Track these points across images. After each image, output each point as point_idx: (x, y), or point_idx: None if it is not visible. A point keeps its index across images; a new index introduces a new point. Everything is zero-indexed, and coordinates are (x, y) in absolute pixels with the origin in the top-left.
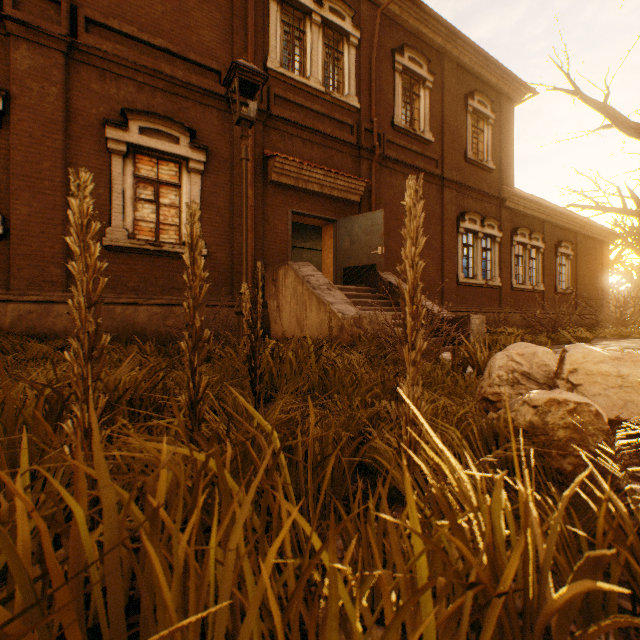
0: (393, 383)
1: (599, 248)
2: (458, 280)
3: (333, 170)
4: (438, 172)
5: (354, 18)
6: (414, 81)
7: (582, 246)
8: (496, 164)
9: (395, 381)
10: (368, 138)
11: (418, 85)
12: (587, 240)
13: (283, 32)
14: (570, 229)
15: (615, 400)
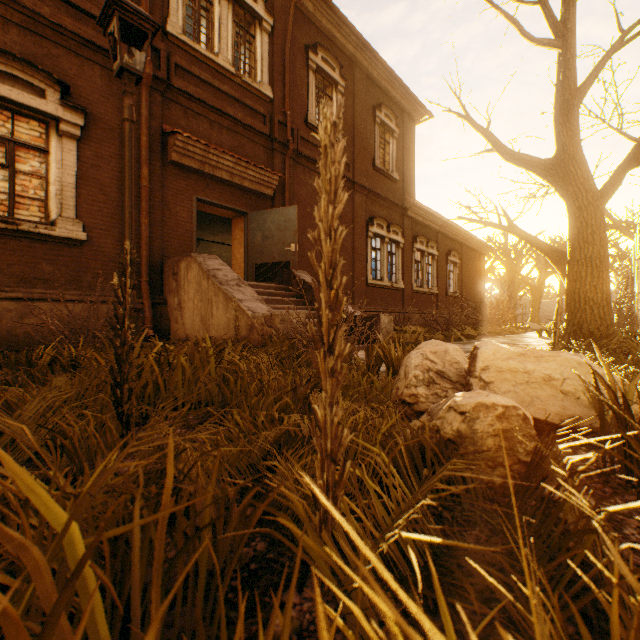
0: (306, 390)
1: (478, 258)
2: (368, 281)
3: (244, 159)
4: (350, 176)
5: (267, 3)
6: (327, 83)
7: (466, 256)
8: (400, 175)
9: (308, 387)
10: (282, 131)
11: (331, 87)
12: (470, 251)
13: None
14: (457, 240)
15: (523, 396)
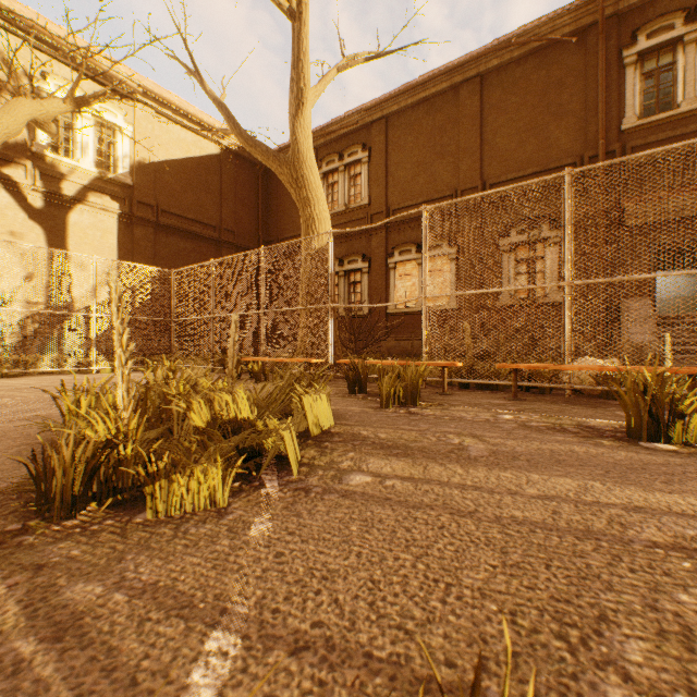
0: None
1: None
2: None
3: None
4: None
5: None
6: None
7: None
8: None
9: None
10: None
11: None
12: None
13: (643, 83)
14: None
15: None
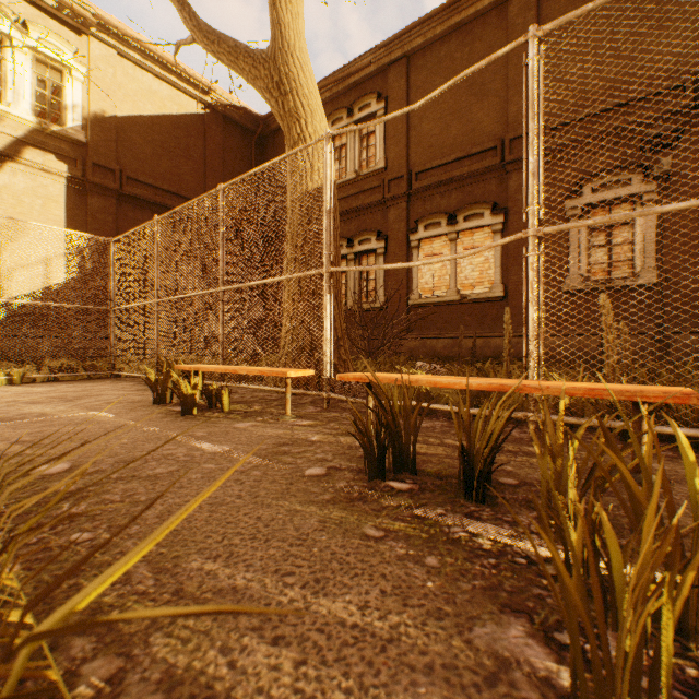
0: None
1: None
2: None
3: None
4: None
5: None
6: None
7: None
8: None
9: None
10: None
11: None
12: None
13: None
14: None
15: None
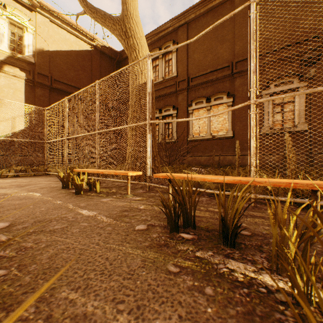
0: None
1: None
2: None
3: None
4: None
5: None
6: None
7: None
8: None
9: None
10: None
11: None
12: None
13: None
14: None
15: None
